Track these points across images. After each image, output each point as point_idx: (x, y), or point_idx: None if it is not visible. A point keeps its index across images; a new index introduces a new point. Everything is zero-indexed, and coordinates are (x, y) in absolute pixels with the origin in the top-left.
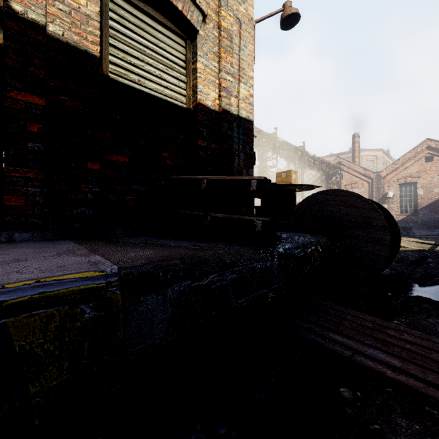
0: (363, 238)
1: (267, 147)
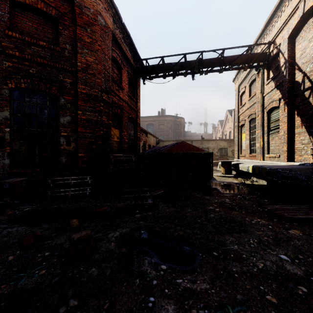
0: None
1: None
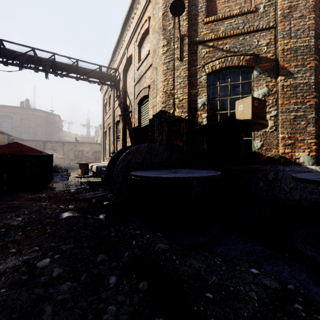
0: None
1: None
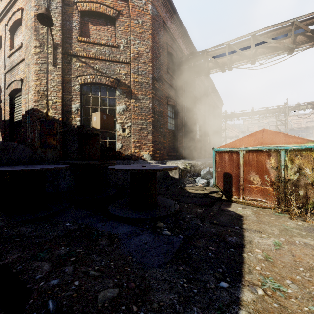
0: None
1: None
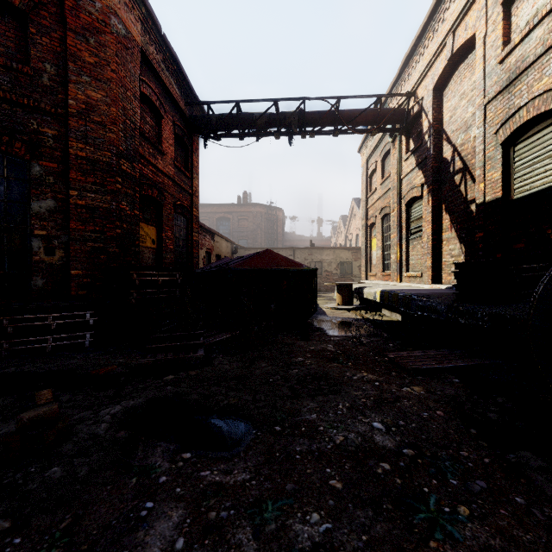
0: None
1: None
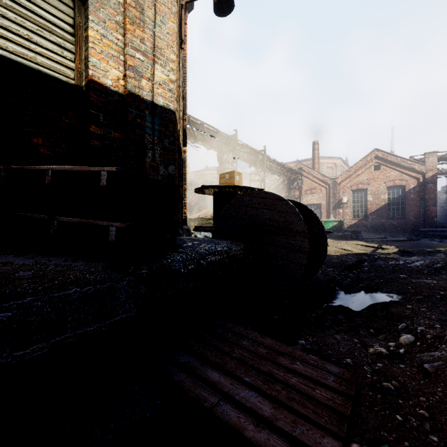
0: (285, 245)
1: (227, 148)
